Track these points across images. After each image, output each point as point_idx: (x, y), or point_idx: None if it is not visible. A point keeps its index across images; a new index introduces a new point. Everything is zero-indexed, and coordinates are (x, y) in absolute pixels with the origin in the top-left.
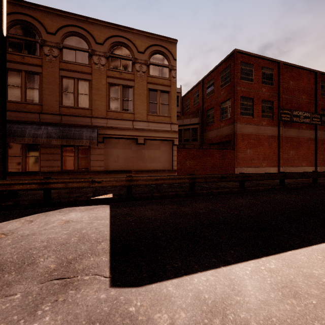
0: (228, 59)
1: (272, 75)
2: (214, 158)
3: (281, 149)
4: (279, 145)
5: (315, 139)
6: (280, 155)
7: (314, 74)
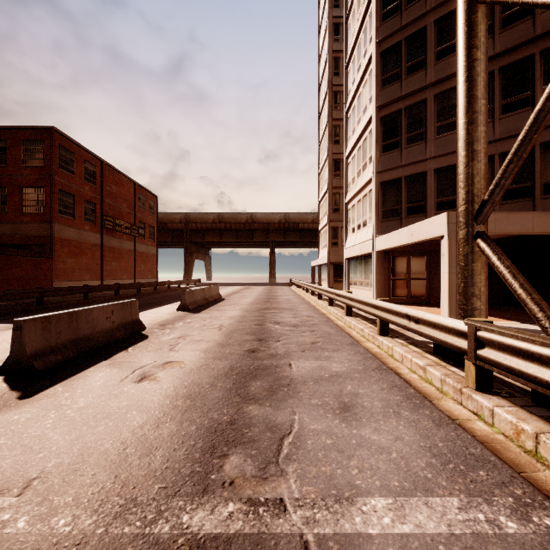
0: (40, 131)
1: (96, 173)
2: (23, 268)
3: (105, 259)
4: (103, 255)
5: (134, 251)
6: (104, 266)
7: (133, 184)
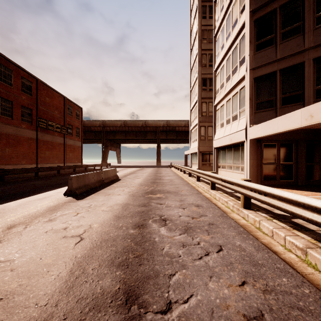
0: None
1: (32, 87)
2: None
3: (39, 149)
4: (37, 146)
5: (64, 144)
6: (38, 154)
7: (63, 98)
